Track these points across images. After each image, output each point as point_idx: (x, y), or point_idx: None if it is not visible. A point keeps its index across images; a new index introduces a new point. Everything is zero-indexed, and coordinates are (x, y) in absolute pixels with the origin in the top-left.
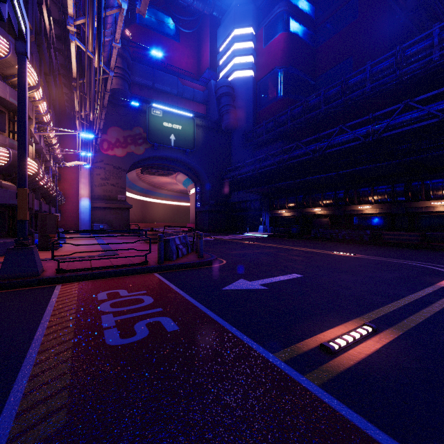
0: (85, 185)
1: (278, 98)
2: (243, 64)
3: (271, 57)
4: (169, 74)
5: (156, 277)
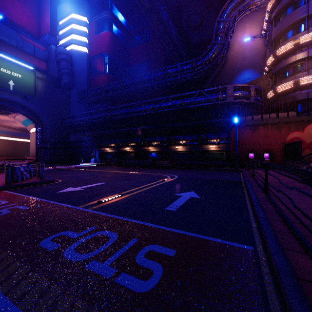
0: None
1: (105, 74)
2: (80, 42)
3: (100, 44)
4: (7, 26)
5: (6, 192)
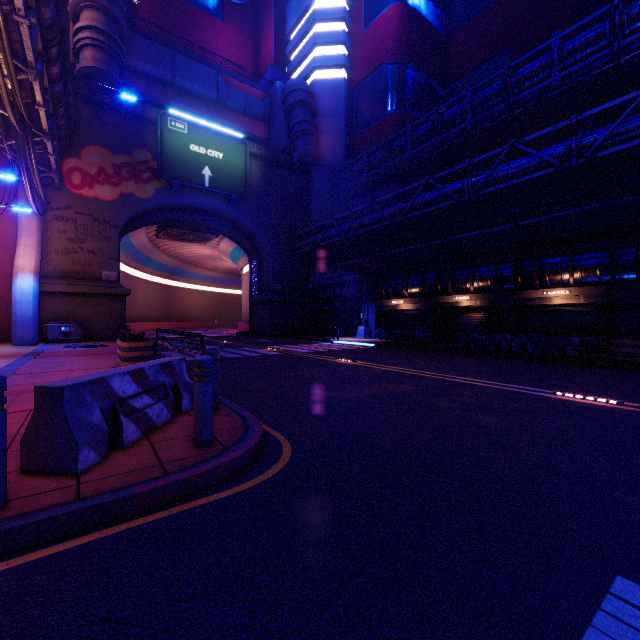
0: (29, 249)
1: (388, 114)
2: (330, 59)
3: (376, 46)
4: (202, 64)
5: None
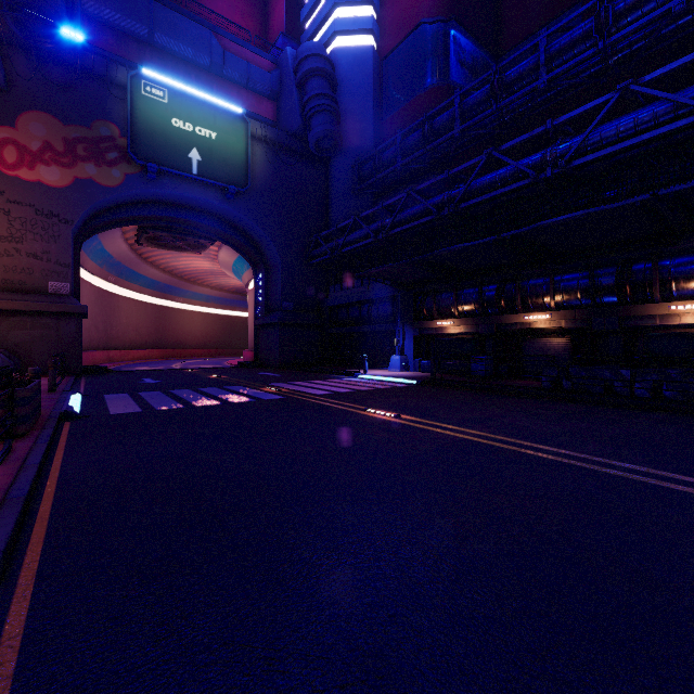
0: None
1: (428, 86)
2: (354, 21)
3: (413, 2)
4: (191, 20)
5: None
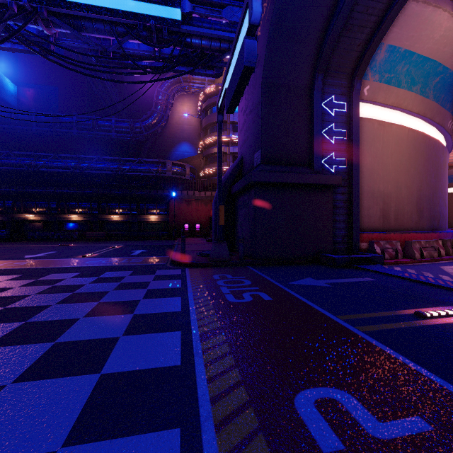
0: None
1: None
2: None
3: None
4: None
5: None
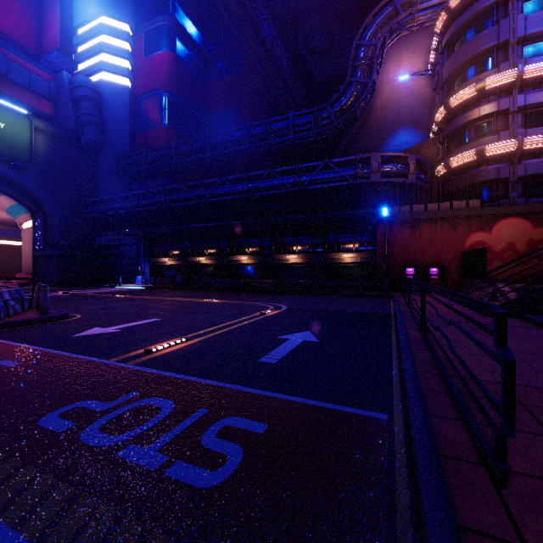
0: None
1: (162, 126)
2: (116, 67)
3: (154, 74)
4: None
5: None
